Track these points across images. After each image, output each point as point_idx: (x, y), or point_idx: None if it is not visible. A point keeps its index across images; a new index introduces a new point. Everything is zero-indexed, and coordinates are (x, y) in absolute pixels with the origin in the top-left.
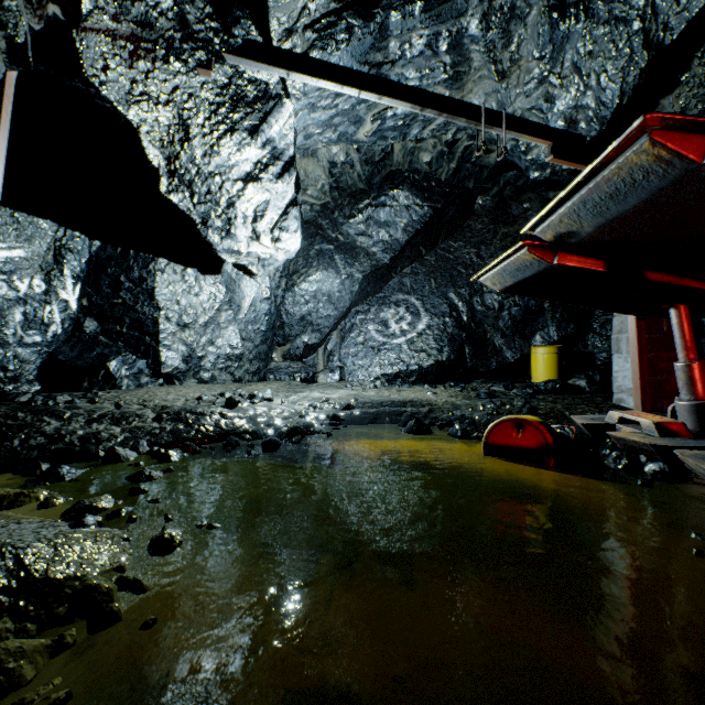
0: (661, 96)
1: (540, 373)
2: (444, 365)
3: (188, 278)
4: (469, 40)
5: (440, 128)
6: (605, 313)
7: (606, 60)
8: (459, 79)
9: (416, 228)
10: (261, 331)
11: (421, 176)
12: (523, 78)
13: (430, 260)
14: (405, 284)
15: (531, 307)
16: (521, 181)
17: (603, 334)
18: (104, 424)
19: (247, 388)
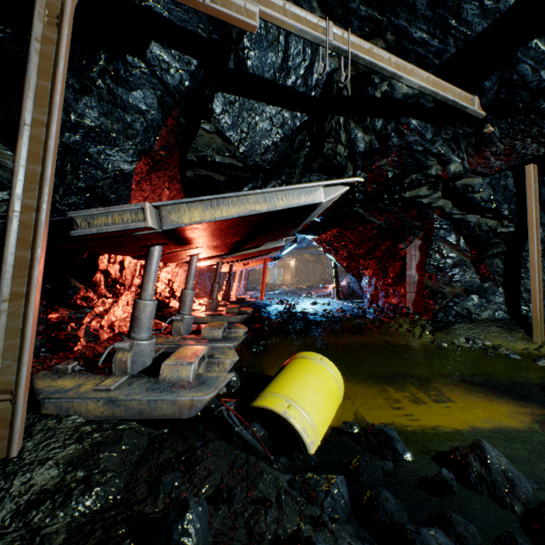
0: None
1: None
2: None
3: None
4: None
5: None
6: None
7: None
8: None
9: None
10: None
11: None
12: None
13: None
14: None
15: None
16: None
17: None
18: None
19: None
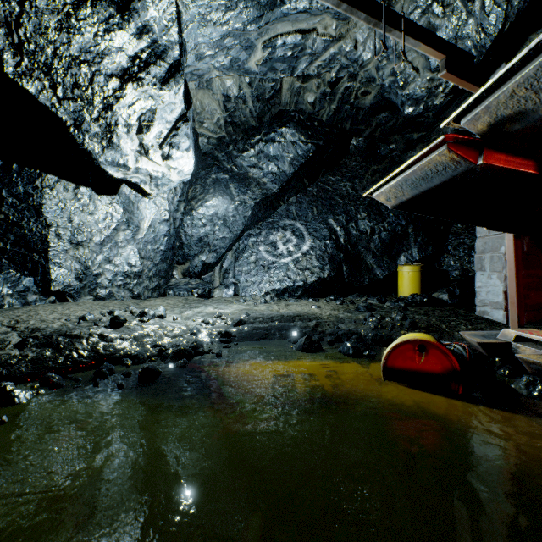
0: (531, 31)
1: (406, 288)
2: (325, 281)
3: (81, 196)
4: None
5: (325, 64)
6: (457, 237)
7: None
8: None
9: (301, 162)
10: (161, 250)
11: (305, 116)
12: (407, 7)
13: (312, 191)
14: (291, 211)
15: (398, 232)
16: (391, 122)
17: (456, 255)
18: None
19: (145, 303)
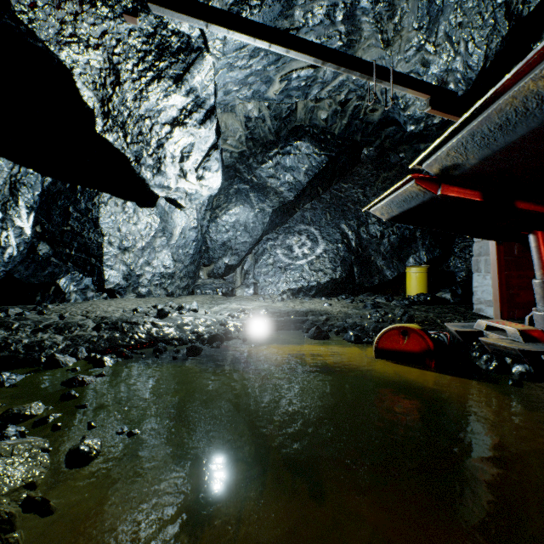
0: (515, 62)
1: (413, 288)
2: (337, 281)
3: (128, 209)
4: (361, 12)
5: (335, 89)
6: (464, 240)
7: (473, 29)
8: (352, 46)
9: (315, 172)
10: (190, 254)
11: (319, 130)
12: (404, 46)
13: (326, 198)
14: (306, 217)
15: (406, 236)
16: (399, 135)
17: (462, 257)
18: (48, 333)
19: (177, 300)
